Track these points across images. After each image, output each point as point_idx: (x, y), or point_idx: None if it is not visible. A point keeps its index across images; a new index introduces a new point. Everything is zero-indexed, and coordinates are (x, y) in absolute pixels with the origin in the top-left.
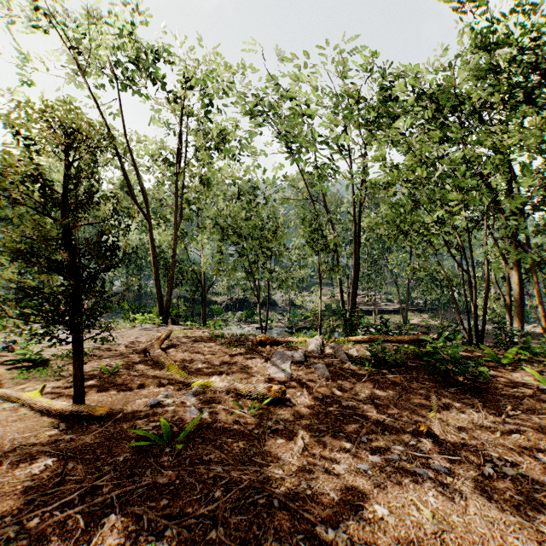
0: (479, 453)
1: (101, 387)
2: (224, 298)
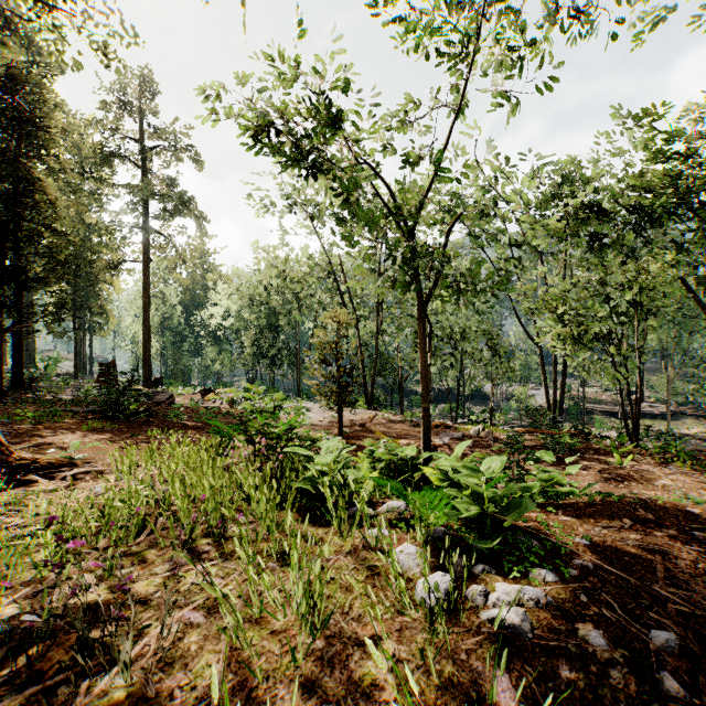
0: None
1: (345, 438)
2: None
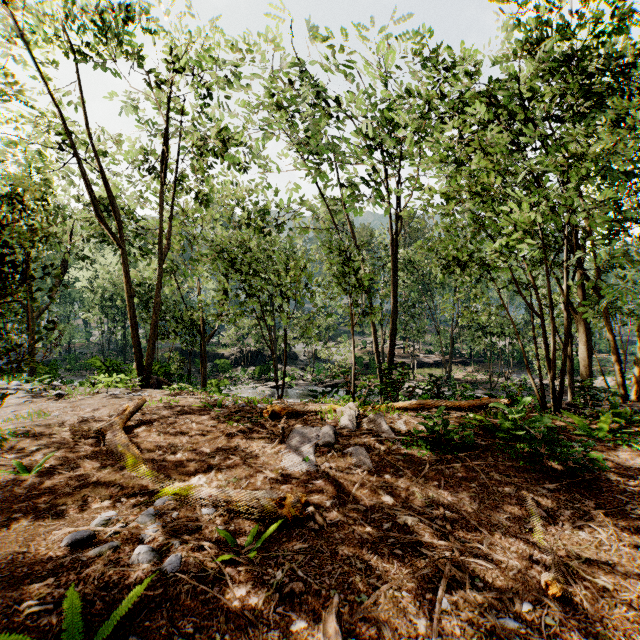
0: None
1: None
2: (233, 350)
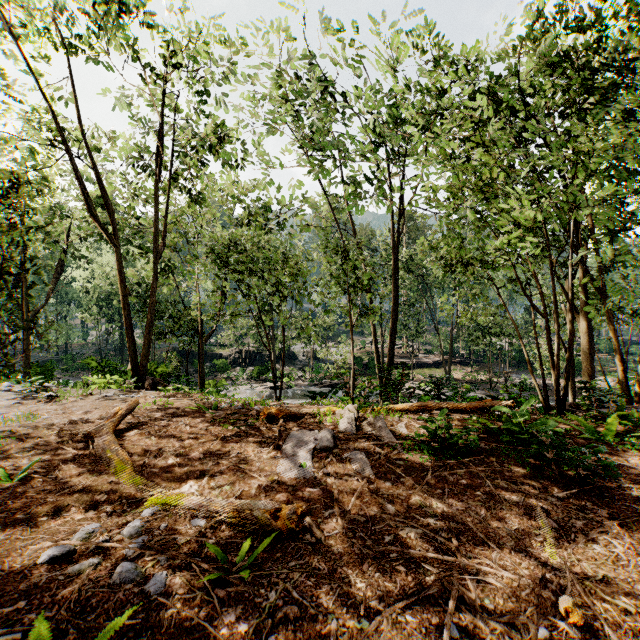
0: None
1: None
2: (231, 350)
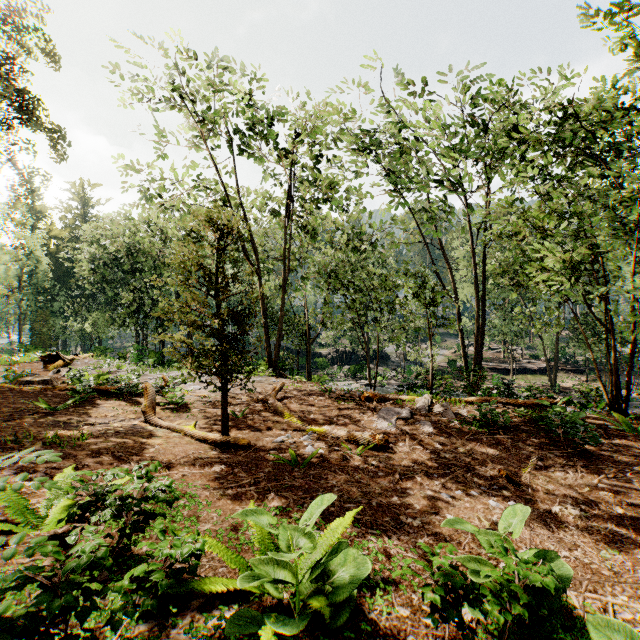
0: (557, 500)
1: (234, 427)
2: (330, 350)
